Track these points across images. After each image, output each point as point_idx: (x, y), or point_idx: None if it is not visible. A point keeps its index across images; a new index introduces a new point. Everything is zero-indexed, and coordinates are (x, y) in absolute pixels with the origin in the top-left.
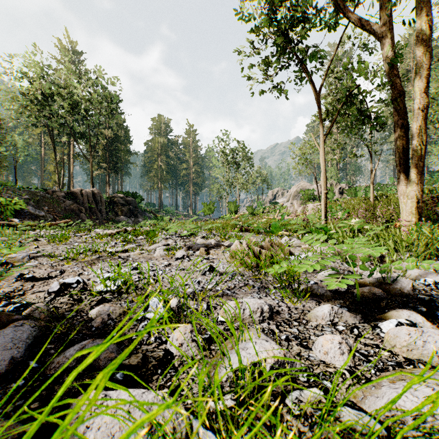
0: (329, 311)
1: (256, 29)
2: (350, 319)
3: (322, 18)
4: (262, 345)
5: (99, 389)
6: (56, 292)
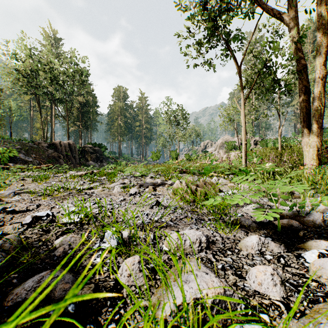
0: (257, 242)
1: (192, 17)
2: (276, 248)
3: (243, 8)
4: (203, 278)
5: None
6: (28, 224)
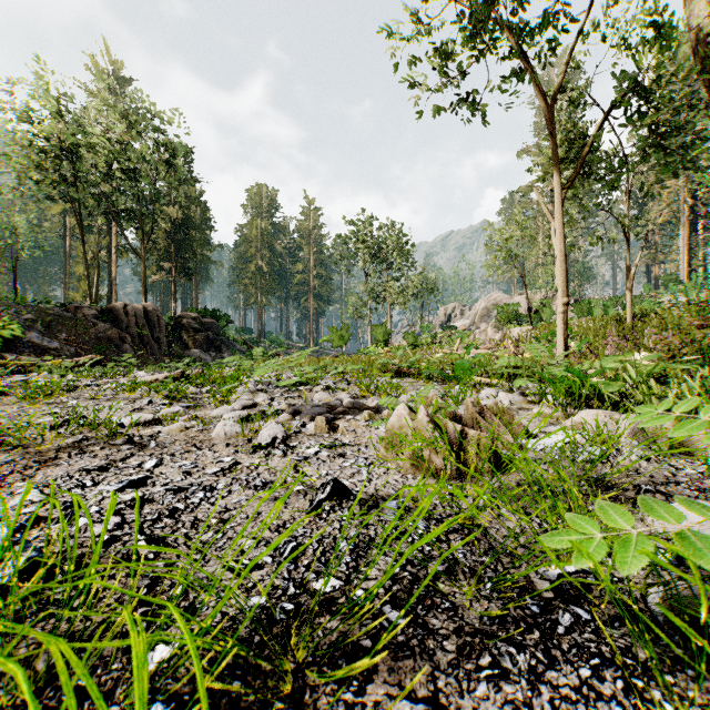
0: None
1: None
2: None
3: None
4: None
5: None
6: None
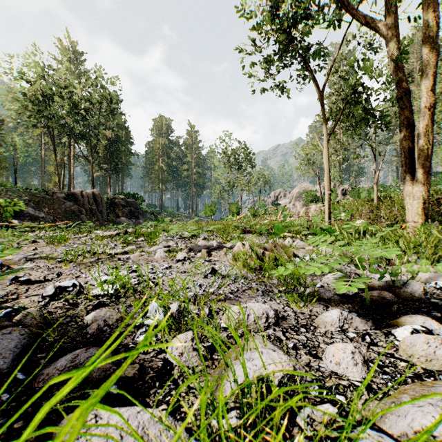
0: (338, 317)
1: (258, 27)
2: (361, 325)
3: (325, 15)
4: (269, 355)
5: (72, 432)
6: (51, 296)
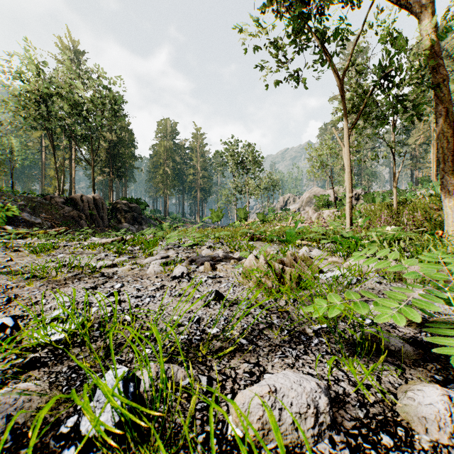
0: (447, 408)
1: (271, 4)
2: None
3: None
4: None
5: None
6: None
